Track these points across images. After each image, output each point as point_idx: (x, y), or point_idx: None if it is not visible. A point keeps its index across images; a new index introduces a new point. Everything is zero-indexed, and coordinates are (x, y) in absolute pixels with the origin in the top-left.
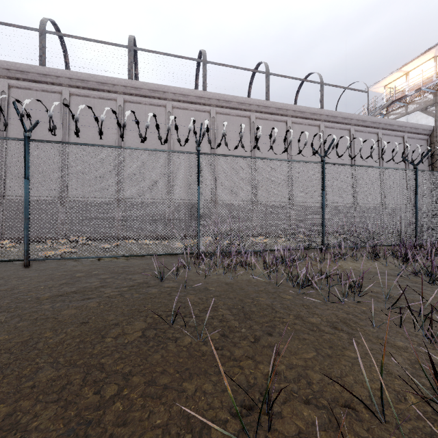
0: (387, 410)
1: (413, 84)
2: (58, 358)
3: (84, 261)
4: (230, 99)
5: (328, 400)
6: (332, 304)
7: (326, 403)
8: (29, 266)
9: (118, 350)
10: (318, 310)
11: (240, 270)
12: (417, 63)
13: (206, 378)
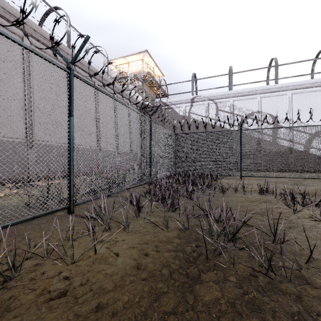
0: None
1: (132, 72)
2: None
3: None
4: None
5: None
6: None
7: None
8: None
9: None
10: None
11: None
12: (134, 58)
13: None
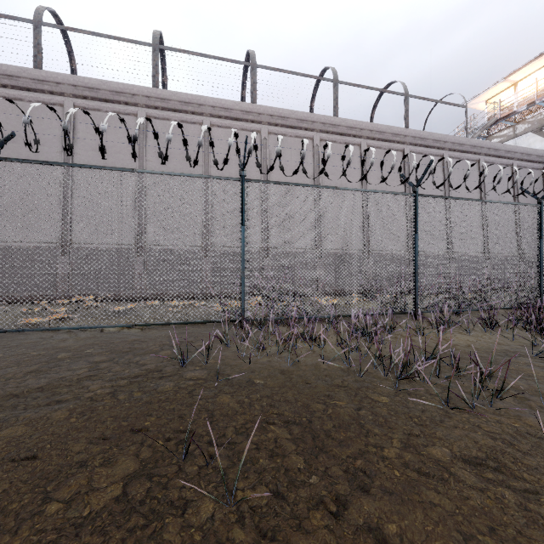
0: None
1: (524, 98)
2: None
3: (80, 332)
4: (287, 115)
5: None
6: (459, 414)
7: None
8: None
9: (59, 541)
10: (439, 429)
11: (302, 348)
12: (529, 70)
13: None
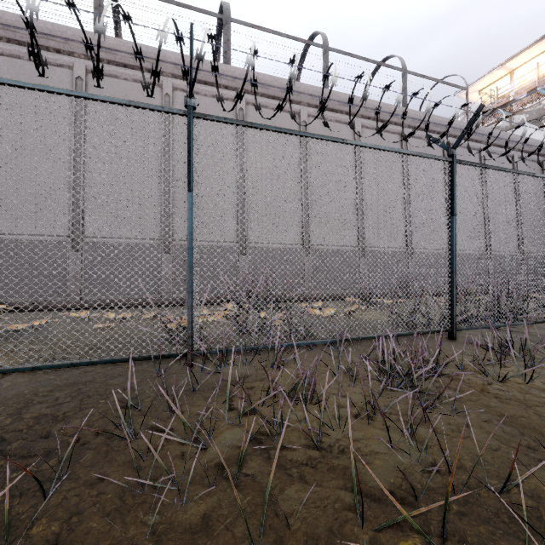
0: None
1: (521, 86)
2: None
3: None
4: (269, 82)
5: None
6: None
7: None
8: None
9: None
10: None
11: (296, 436)
12: (527, 56)
13: None
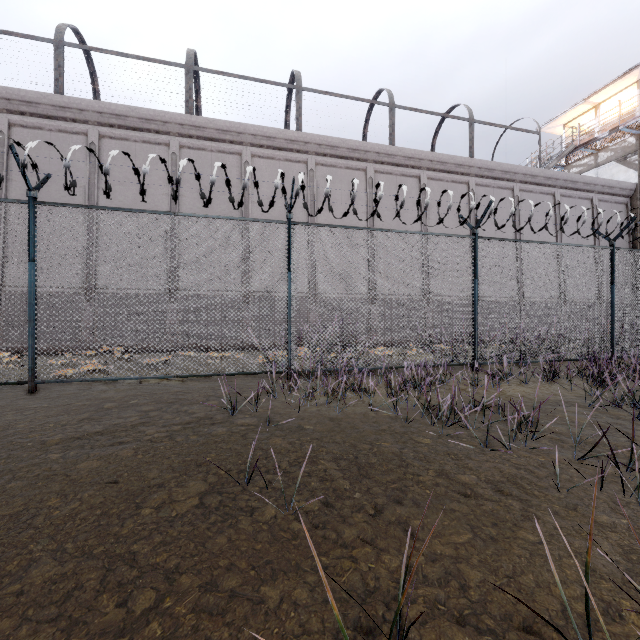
0: (592, 637)
1: (606, 122)
2: (65, 543)
3: (118, 384)
4: (337, 144)
5: (496, 618)
6: (494, 452)
7: (492, 624)
8: (35, 392)
9: (160, 529)
10: (472, 462)
11: (352, 398)
12: (611, 90)
13: (298, 577)
